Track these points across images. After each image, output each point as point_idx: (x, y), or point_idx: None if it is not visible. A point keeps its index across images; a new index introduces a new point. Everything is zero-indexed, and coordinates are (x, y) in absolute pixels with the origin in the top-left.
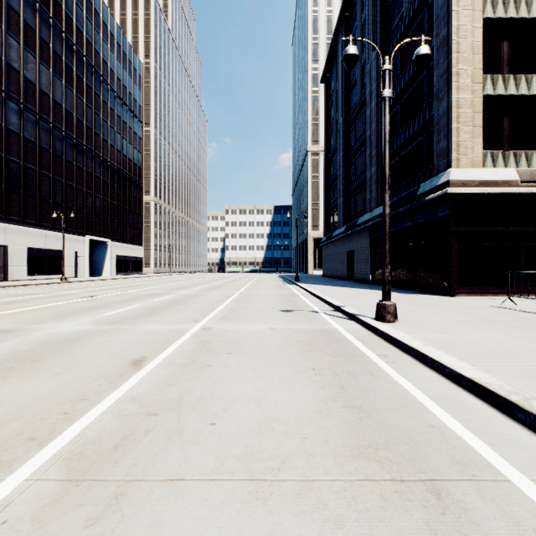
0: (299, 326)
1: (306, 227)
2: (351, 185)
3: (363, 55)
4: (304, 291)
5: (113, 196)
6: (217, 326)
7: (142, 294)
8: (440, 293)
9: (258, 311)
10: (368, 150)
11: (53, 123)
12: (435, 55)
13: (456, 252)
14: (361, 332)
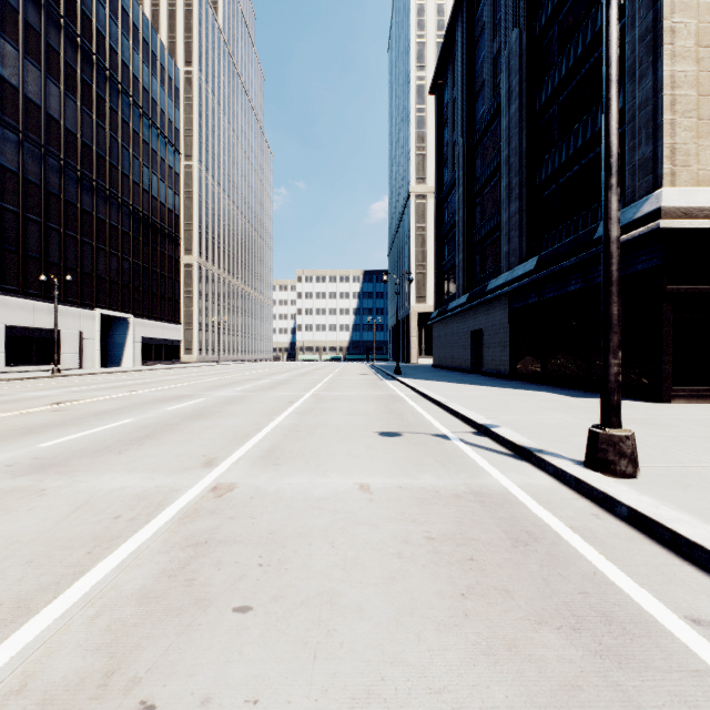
0: (422, 479)
1: (409, 298)
2: (476, 234)
3: (495, 42)
4: (412, 392)
5: (137, 254)
6: (247, 479)
7: (155, 397)
8: (640, 397)
9: (337, 436)
10: (506, 179)
11: (45, 146)
12: (629, 8)
13: (669, 329)
14: (566, 500)
